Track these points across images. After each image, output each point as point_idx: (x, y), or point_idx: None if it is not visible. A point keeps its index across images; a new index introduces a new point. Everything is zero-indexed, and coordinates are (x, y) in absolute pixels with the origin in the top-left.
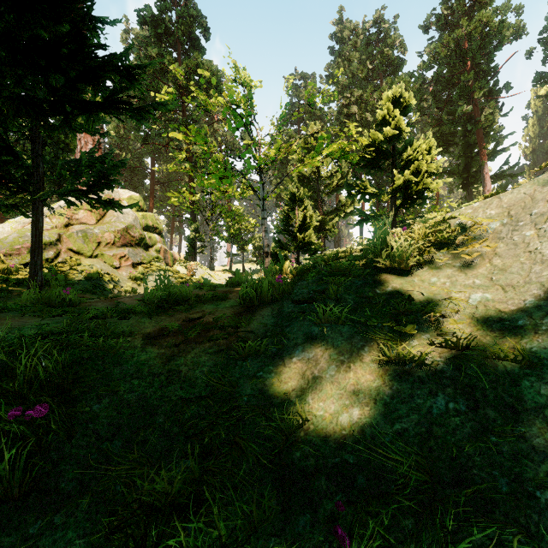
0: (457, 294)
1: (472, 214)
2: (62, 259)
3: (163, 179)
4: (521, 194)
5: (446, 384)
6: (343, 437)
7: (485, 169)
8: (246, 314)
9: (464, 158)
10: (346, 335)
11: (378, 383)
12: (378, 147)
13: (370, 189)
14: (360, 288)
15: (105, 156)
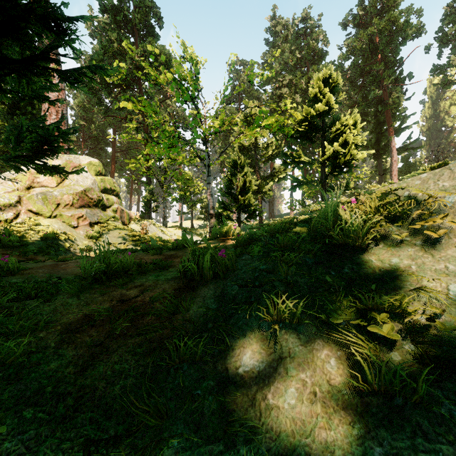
0: (430, 282)
1: (421, 185)
2: (21, 219)
3: (123, 147)
4: None
5: None
6: None
7: (393, 143)
8: (186, 292)
9: (375, 134)
10: (304, 337)
11: (360, 429)
12: (310, 121)
13: (303, 158)
14: (313, 268)
15: (55, 123)
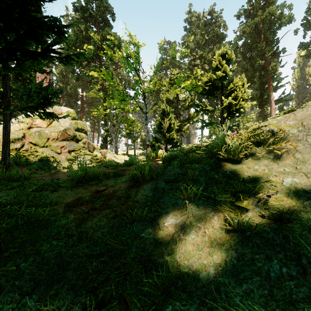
0: (274, 178)
1: (277, 124)
2: (25, 148)
3: (88, 101)
4: (309, 112)
5: (277, 250)
6: (204, 293)
7: (272, 97)
8: (134, 188)
9: (260, 90)
10: (201, 206)
11: (227, 246)
12: (213, 83)
13: (208, 108)
14: (208, 172)
15: (49, 86)
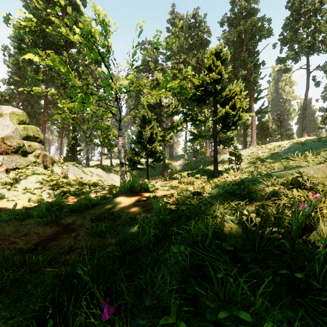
0: None
1: None
2: None
3: (54, 101)
4: None
5: None
6: None
7: (253, 108)
8: None
9: None
10: None
11: None
12: (206, 87)
13: (199, 117)
14: None
15: None
